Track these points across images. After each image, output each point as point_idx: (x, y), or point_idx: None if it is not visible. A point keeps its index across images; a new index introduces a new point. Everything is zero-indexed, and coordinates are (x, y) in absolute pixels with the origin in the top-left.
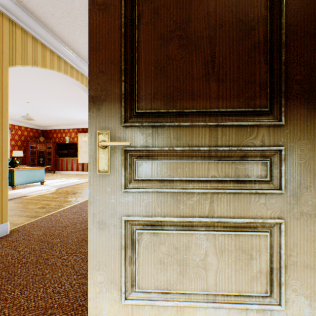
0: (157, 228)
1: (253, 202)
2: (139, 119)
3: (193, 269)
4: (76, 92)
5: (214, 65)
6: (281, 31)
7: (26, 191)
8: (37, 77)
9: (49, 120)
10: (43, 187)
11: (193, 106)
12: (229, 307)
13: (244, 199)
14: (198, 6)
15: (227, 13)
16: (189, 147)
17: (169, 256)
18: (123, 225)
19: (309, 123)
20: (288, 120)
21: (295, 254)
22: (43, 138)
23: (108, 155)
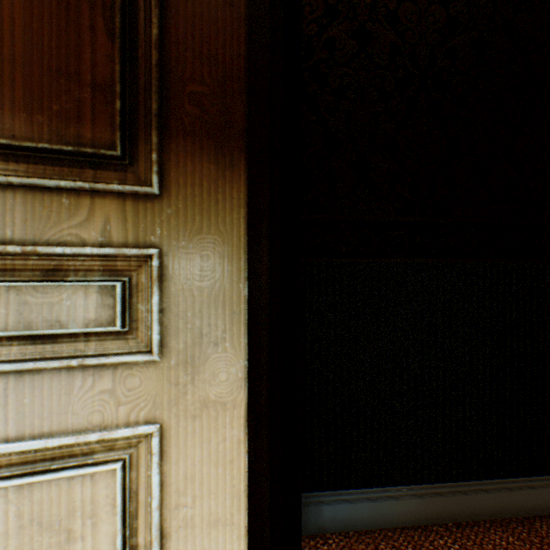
0: None
1: (79, 390)
2: None
3: None
4: None
5: None
6: None
7: None
8: None
9: None
10: None
11: None
12: None
13: (53, 385)
14: None
15: None
16: None
17: None
18: None
19: (224, 196)
20: (175, 186)
21: (191, 501)
22: None
23: None
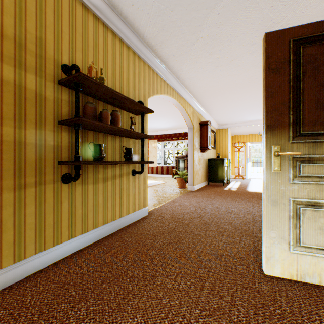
0: (316, 207)
1: None
2: (302, 138)
3: None
4: (161, 106)
5: None
6: None
7: None
8: None
9: None
10: None
11: None
12: None
13: None
14: None
15: None
16: None
17: None
18: (290, 203)
19: None
20: None
21: None
22: None
23: (280, 160)
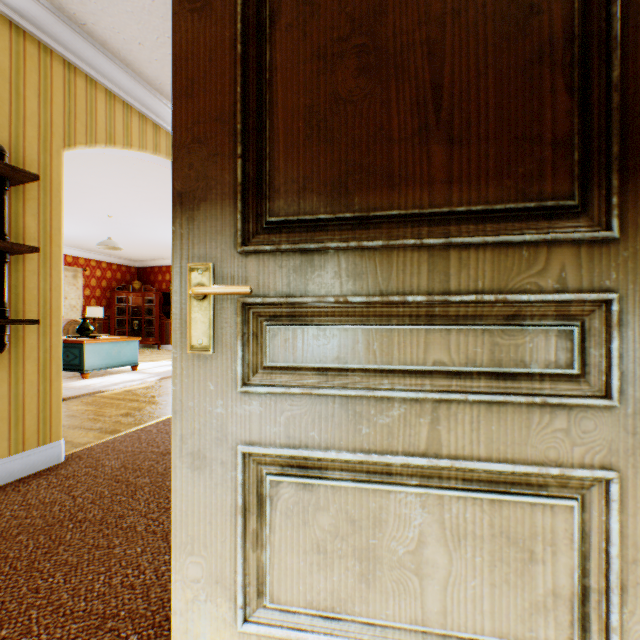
0: (312, 475)
1: (536, 425)
2: (275, 237)
3: (392, 571)
4: None
5: (439, 106)
6: (609, 10)
7: (104, 382)
8: (123, 168)
9: (148, 249)
10: (134, 376)
11: (391, 203)
12: None
13: (513, 417)
14: None
15: None
16: (383, 296)
17: (336, 536)
18: (239, 463)
19: None
20: (630, 227)
21: None
22: (140, 284)
23: (210, 314)
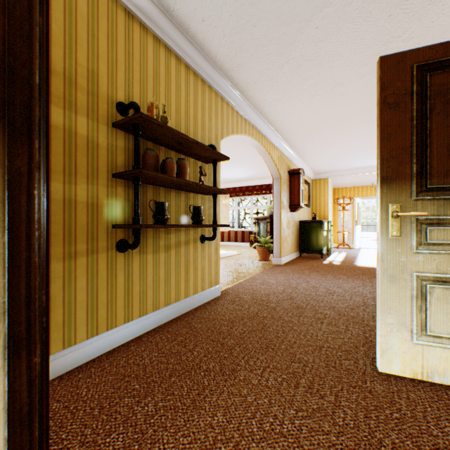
0: (448, 284)
1: None
2: (429, 193)
3: None
4: (235, 149)
5: None
6: None
7: None
8: None
9: None
10: None
11: None
12: None
13: None
14: None
15: None
16: None
17: None
18: (413, 279)
19: None
20: None
21: None
22: None
23: (399, 223)
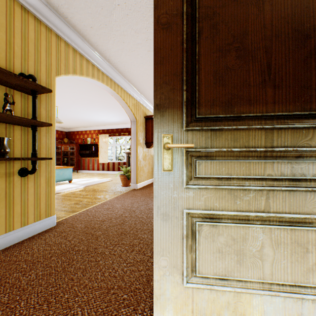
0: (215, 221)
1: (308, 199)
2: (199, 124)
3: (250, 259)
4: (101, 96)
5: (269, 73)
6: None
7: (58, 188)
8: (69, 84)
9: (73, 123)
10: (71, 185)
11: (249, 111)
12: (285, 295)
13: (299, 196)
14: (254, 19)
15: (283, 24)
16: (246, 148)
17: (226, 246)
18: (184, 217)
19: None
20: None
21: None
22: (67, 140)
23: (172, 155)
